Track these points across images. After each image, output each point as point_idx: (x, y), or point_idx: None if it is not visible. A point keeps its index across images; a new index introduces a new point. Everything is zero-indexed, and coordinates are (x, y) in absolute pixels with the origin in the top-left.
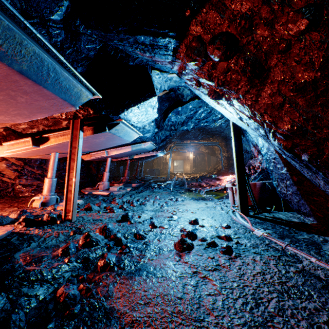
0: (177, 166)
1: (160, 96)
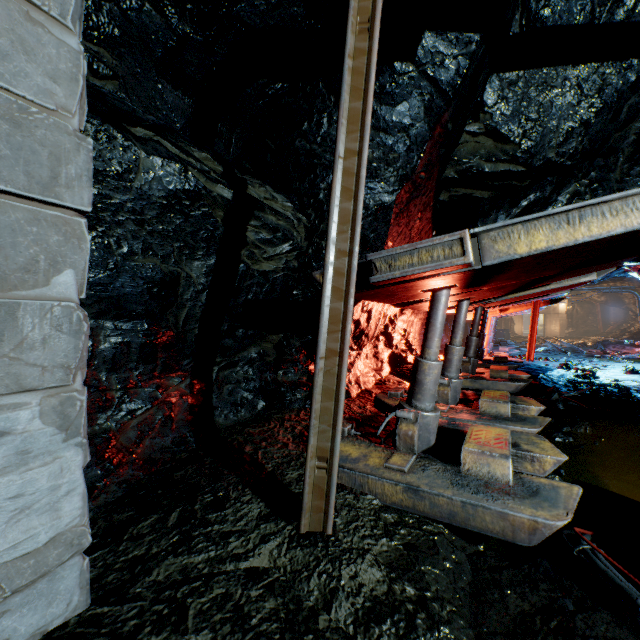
0: None
1: None
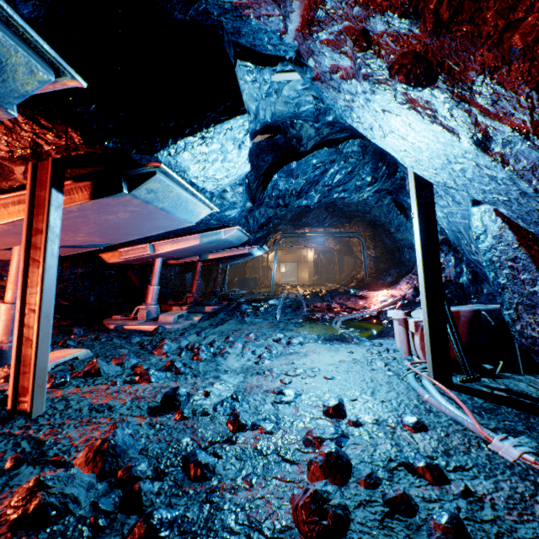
0: (286, 273)
1: (256, 143)
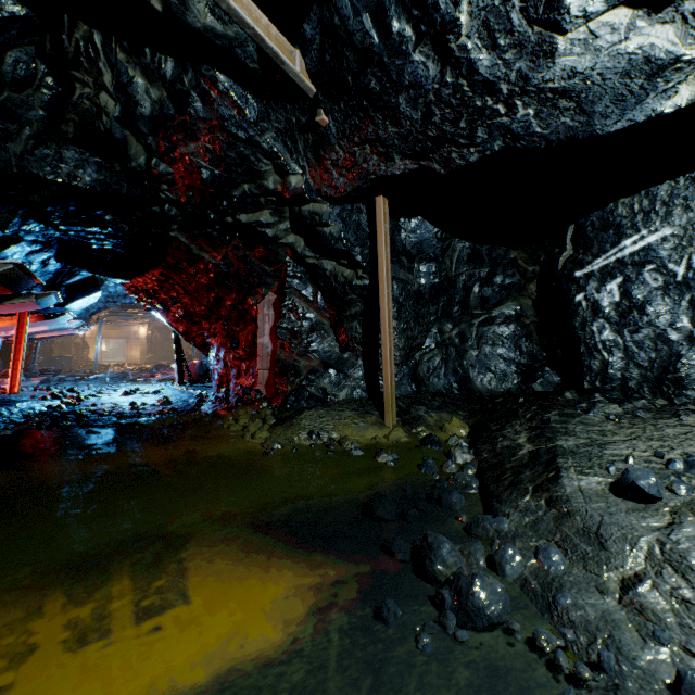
0: (108, 352)
1: None
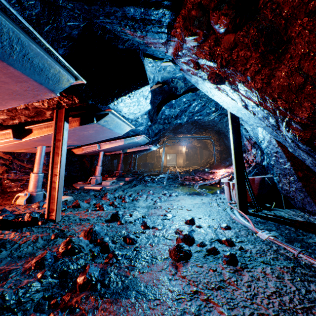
0: (170, 160)
1: (153, 90)
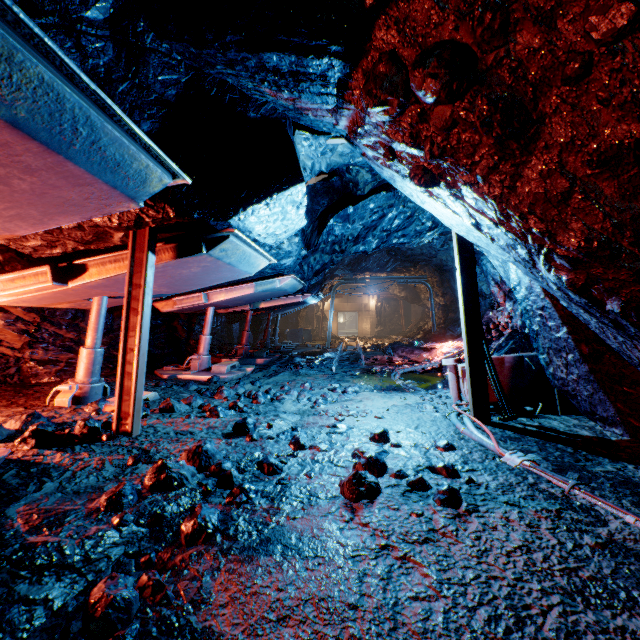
0: (344, 324)
1: (311, 186)
